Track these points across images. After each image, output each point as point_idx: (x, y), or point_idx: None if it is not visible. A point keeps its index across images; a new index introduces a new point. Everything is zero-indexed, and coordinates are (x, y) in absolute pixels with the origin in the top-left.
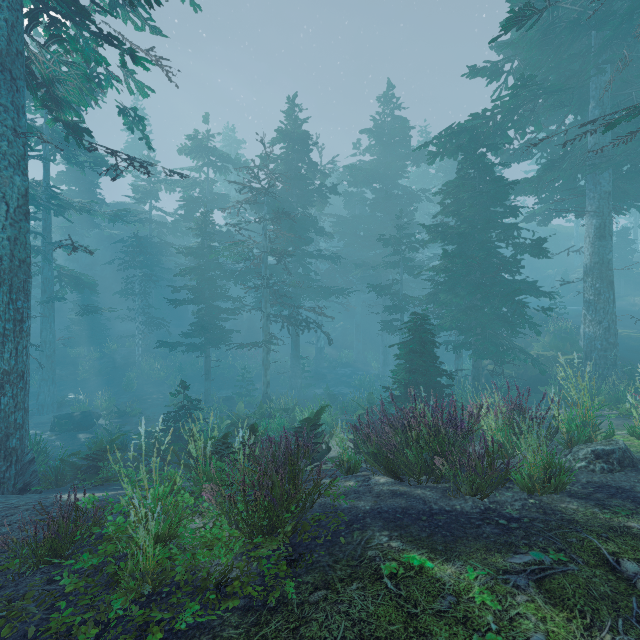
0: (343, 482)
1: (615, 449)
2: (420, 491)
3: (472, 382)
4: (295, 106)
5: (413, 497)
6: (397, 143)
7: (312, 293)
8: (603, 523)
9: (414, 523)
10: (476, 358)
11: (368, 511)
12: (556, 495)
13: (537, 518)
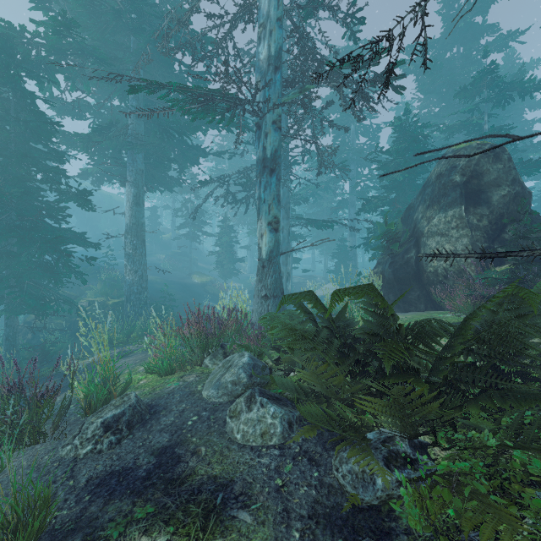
0: None
1: (126, 409)
2: None
3: (5, 344)
4: None
5: None
6: None
7: None
8: None
9: None
10: (10, 315)
11: None
12: None
13: None
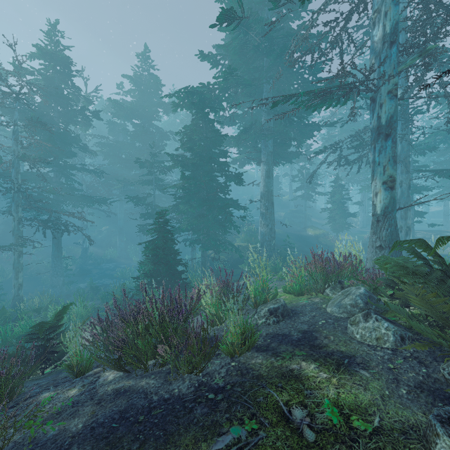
0: (65, 393)
1: (280, 306)
2: (145, 382)
3: (201, 266)
4: (57, 31)
5: (136, 392)
6: (152, 93)
7: (75, 201)
8: (278, 371)
9: (129, 431)
10: (203, 250)
11: (79, 432)
12: (249, 352)
13: (237, 382)
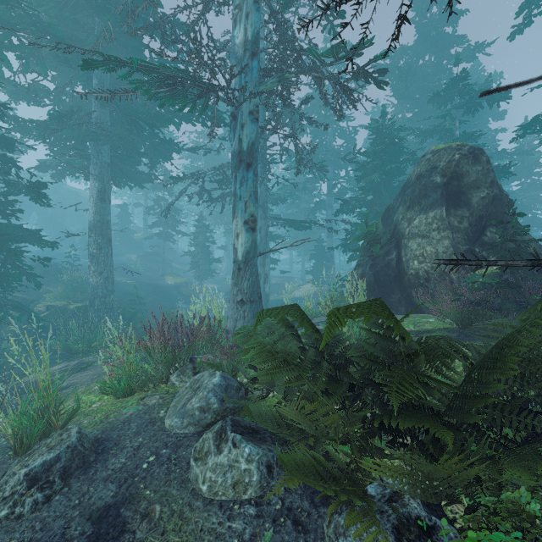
0: None
1: (62, 452)
2: None
3: None
4: None
5: None
6: None
7: None
8: None
9: None
10: None
11: None
12: None
13: None
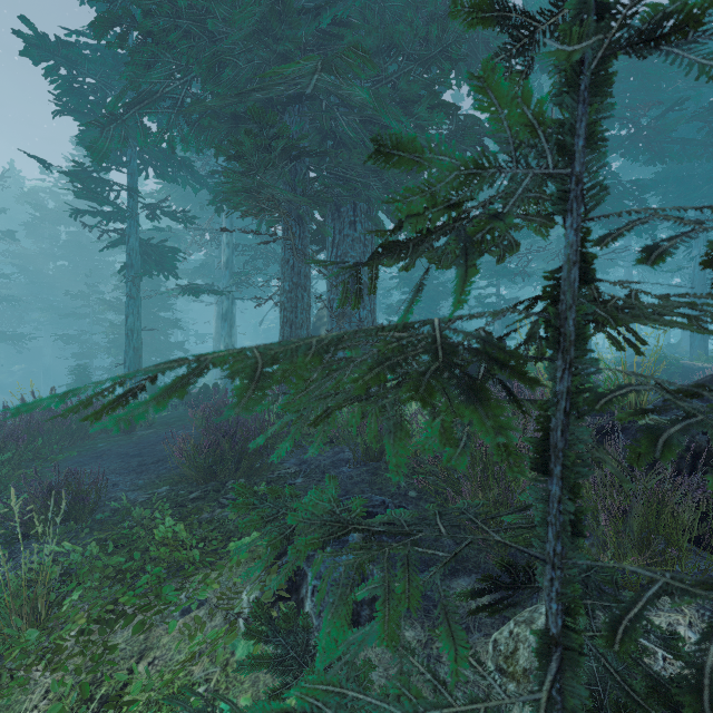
0: None
1: None
2: None
3: None
4: None
5: None
6: None
7: None
8: None
9: None
10: None
11: None
12: None
13: None
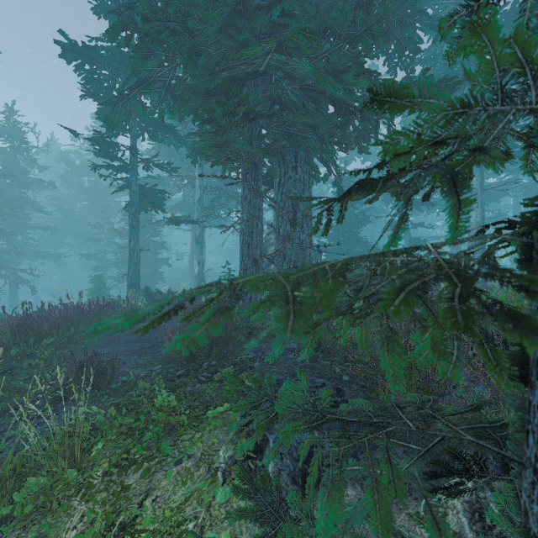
0: None
1: None
2: None
3: None
4: (14, 112)
5: None
6: None
7: (31, 255)
8: None
9: None
10: None
11: None
12: None
13: None
